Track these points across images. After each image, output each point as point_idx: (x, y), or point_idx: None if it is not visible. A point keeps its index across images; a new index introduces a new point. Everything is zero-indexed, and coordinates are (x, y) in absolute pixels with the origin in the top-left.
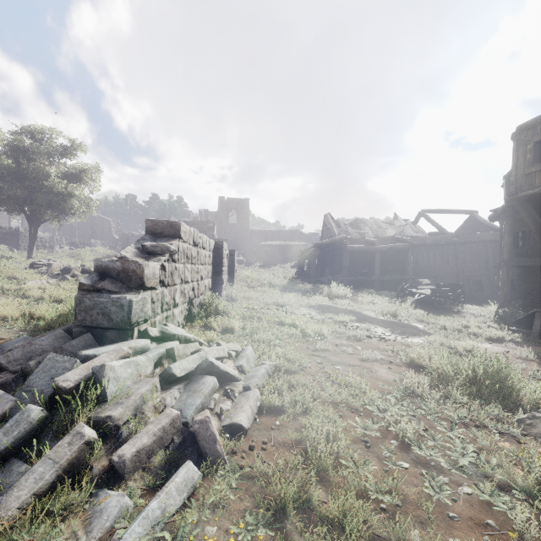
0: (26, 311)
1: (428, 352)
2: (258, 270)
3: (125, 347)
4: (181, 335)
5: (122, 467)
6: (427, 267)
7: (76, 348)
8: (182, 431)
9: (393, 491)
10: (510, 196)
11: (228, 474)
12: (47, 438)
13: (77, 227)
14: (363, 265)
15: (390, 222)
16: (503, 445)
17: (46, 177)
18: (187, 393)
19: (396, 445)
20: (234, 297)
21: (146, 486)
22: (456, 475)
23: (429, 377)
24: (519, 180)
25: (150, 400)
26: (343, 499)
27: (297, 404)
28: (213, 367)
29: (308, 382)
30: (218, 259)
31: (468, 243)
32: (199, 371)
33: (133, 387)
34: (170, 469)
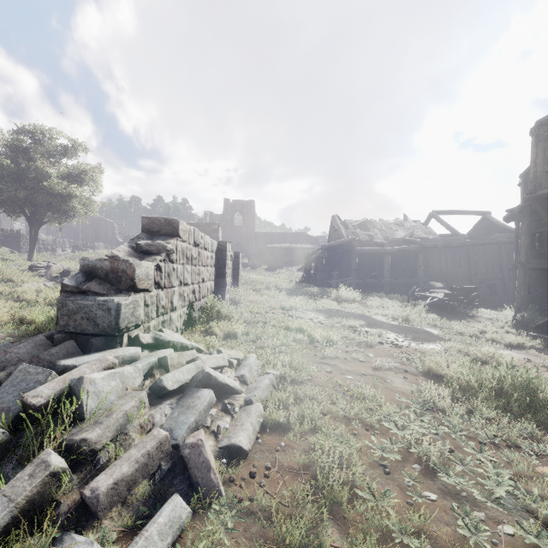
0: (16, 315)
1: (446, 360)
2: (263, 273)
3: (111, 355)
4: (176, 341)
5: (95, 503)
6: (438, 270)
7: (56, 357)
8: (171, 455)
9: (422, 534)
10: (529, 194)
11: (223, 510)
12: (9, 466)
13: (80, 230)
14: (371, 268)
15: (399, 224)
16: (542, 470)
17: (46, 177)
18: (179, 409)
19: (420, 470)
20: (238, 300)
21: (124, 526)
22: (493, 509)
23: (450, 388)
24: (538, 177)
25: (135, 418)
26: (362, 544)
27: (304, 420)
28: (210, 378)
29: (316, 394)
30: (221, 261)
31: (481, 245)
32: (195, 383)
33: (116, 403)
34: (154, 503)
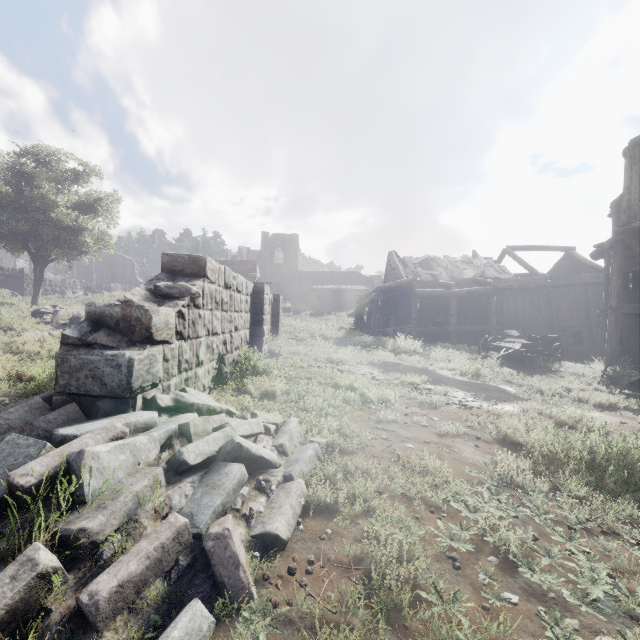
0: (13, 370)
1: (525, 424)
2: (308, 319)
3: (120, 422)
4: (202, 404)
5: (94, 612)
6: (514, 316)
7: (53, 424)
8: (191, 547)
9: None
10: (622, 227)
11: (255, 618)
12: None
13: (94, 269)
14: (435, 314)
15: (468, 261)
16: None
17: (53, 207)
18: (203, 488)
19: (497, 563)
20: (278, 352)
21: None
22: (589, 615)
23: (531, 459)
24: (633, 207)
25: (148, 500)
26: None
27: (356, 500)
28: (241, 450)
29: (370, 467)
30: (258, 306)
31: (565, 287)
32: (222, 456)
33: (125, 482)
34: (169, 609)
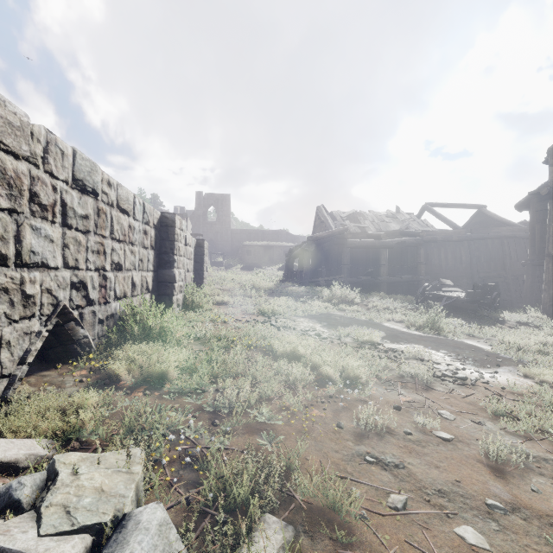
0: None
1: None
2: (239, 272)
3: None
4: None
5: None
6: (438, 267)
7: None
8: None
9: None
10: None
11: None
12: None
13: None
14: (364, 265)
15: (392, 216)
16: None
17: None
18: None
19: None
20: (197, 303)
21: None
22: None
23: None
24: None
25: None
26: None
27: None
28: None
29: None
30: (167, 242)
31: (483, 240)
32: None
33: None
34: None
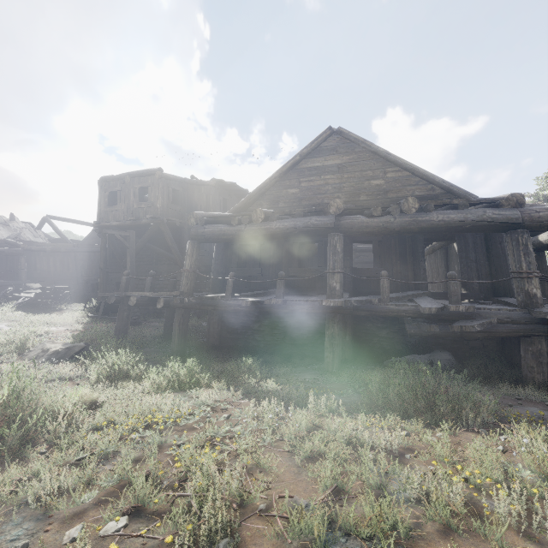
0: None
1: None
2: None
3: None
4: None
5: None
6: (47, 272)
7: None
8: None
9: None
10: (97, 224)
11: None
12: None
13: None
14: None
15: (4, 223)
16: None
17: None
18: None
19: None
20: None
21: None
22: None
23: None
24: (102, 214)
25: None
26: None
27: None
28: None
29: None
30: None
31: (88, 252)
32: None
33: None
34: None
